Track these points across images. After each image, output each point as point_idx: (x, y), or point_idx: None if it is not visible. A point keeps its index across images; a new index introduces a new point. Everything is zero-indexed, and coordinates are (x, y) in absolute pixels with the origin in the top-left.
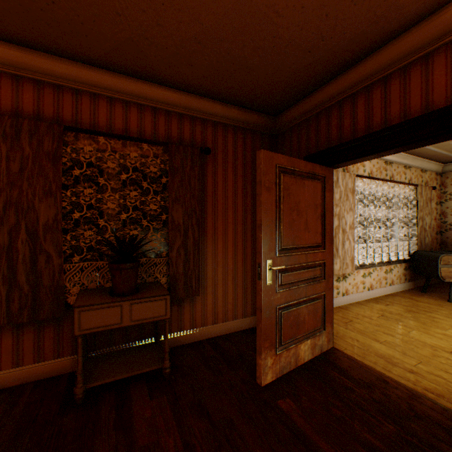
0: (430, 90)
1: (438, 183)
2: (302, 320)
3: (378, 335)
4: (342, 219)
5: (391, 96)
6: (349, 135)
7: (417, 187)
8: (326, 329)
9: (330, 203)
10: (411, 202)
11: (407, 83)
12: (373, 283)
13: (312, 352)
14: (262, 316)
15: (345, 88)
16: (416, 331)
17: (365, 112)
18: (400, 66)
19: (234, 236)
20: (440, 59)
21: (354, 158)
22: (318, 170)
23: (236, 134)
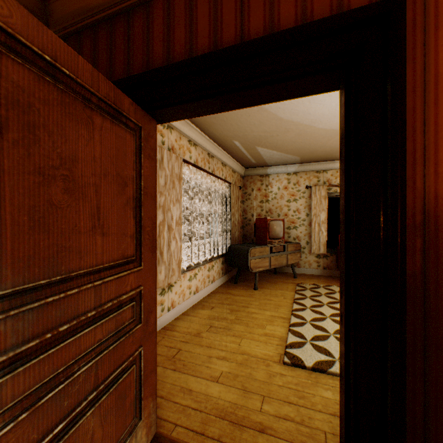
0: None
1: (242, 184)
2: None
3: (213, 367)
4: (169, 212)
5: None
6: (184, 58)
7: (231, 185)
8: (146, 412)
9: (153, 181)
10: (225, 199)
11: None
12: (199, 285)
13: None
14: None
15: None
16: (245, 340)
17: (211, 19)
18: None
19: None
20: None
21: (192, 100)
22: (128, 108)
23: None
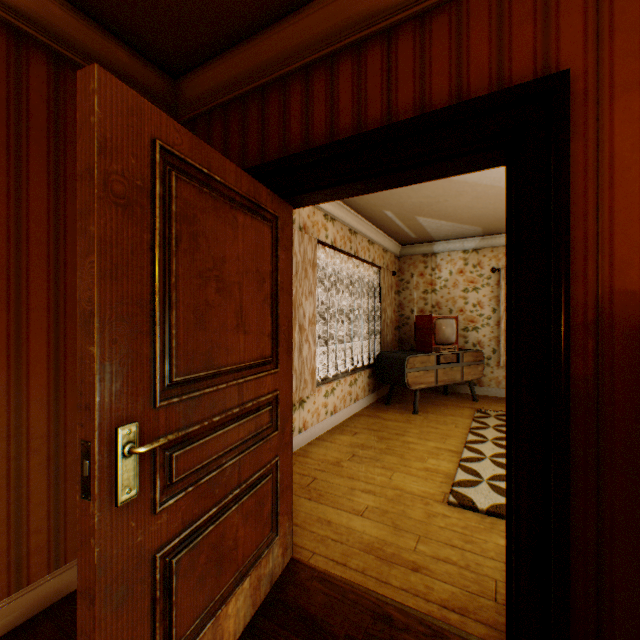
0: (465, 66)
1: (397, 268)
2: (232, 544)
3: (356, 499)
4: (300, 308)
5: (400, 69)
6: (324, 138)
7: (381, 270)
8: (281, 530)
9: (289, 274)
10: (373, 289)
11: (427, 48)
12: (338, 403)
13: (254, 599)
14: (98, 617)
15: (319, 39)
16: (398, 474)
17: (354, 95)
18: (417, 9)
19: (53, 348)
20: (481, 11)
21: (333, 185)
22: (266, 199)
23: (64, 77)
